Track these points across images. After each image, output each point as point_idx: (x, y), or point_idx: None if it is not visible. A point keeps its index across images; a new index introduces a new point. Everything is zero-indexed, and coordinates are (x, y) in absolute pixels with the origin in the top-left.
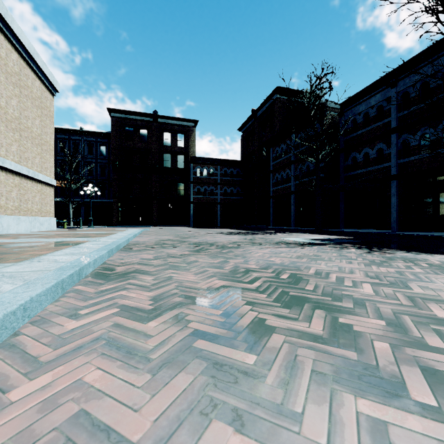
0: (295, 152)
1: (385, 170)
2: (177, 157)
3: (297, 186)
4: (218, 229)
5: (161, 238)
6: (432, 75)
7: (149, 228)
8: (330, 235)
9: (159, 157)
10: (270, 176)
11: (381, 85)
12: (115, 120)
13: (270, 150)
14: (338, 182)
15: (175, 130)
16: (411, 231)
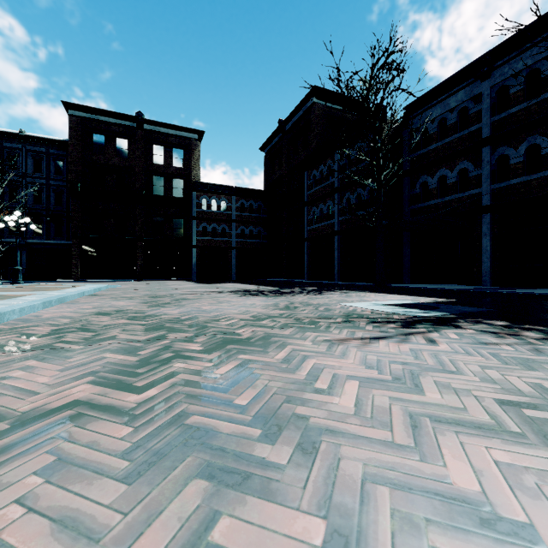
0: (340, 175)
1: (476, 198)
2: (173, 181)
3: (343, 224)
4: (232, 284)
5: (106, 308)
6: (545, 58)
7: (125, 283)
8: (409, 295)
9: (147, 181)
10: (305, 210)
11: (466, 78)
12: (76, 121)
13: (304, 176)
14: (407, 215)
15: (171, 143)
16: (512, 287)
